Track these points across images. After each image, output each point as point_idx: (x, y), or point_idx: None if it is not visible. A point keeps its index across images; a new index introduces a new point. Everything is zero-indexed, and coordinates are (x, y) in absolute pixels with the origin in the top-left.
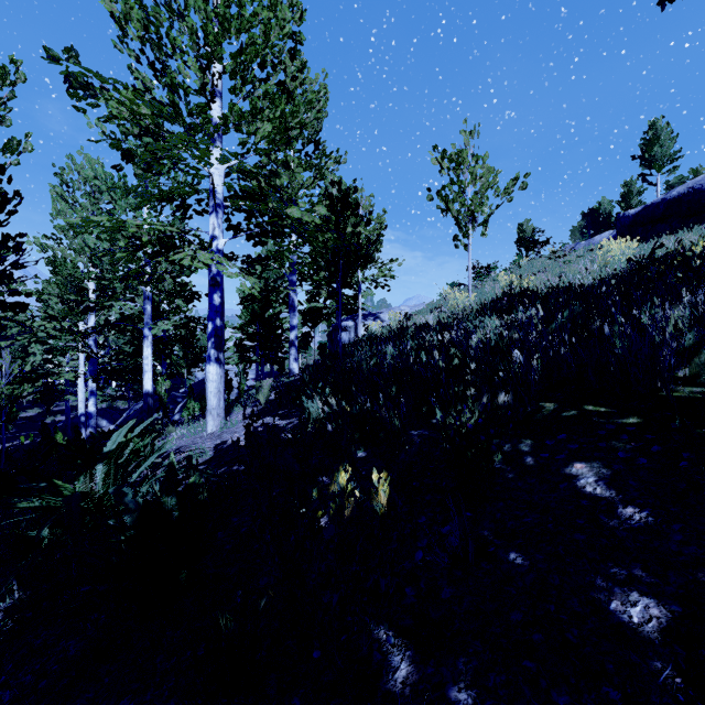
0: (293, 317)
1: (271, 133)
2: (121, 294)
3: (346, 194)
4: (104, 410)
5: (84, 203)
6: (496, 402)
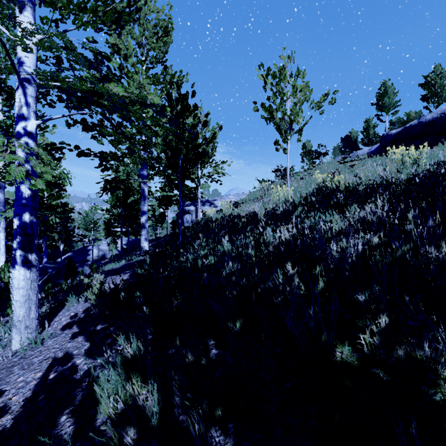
0: (144, 204)
1: None
2: None
3: (184, 95)
4: None
5: None
6: None
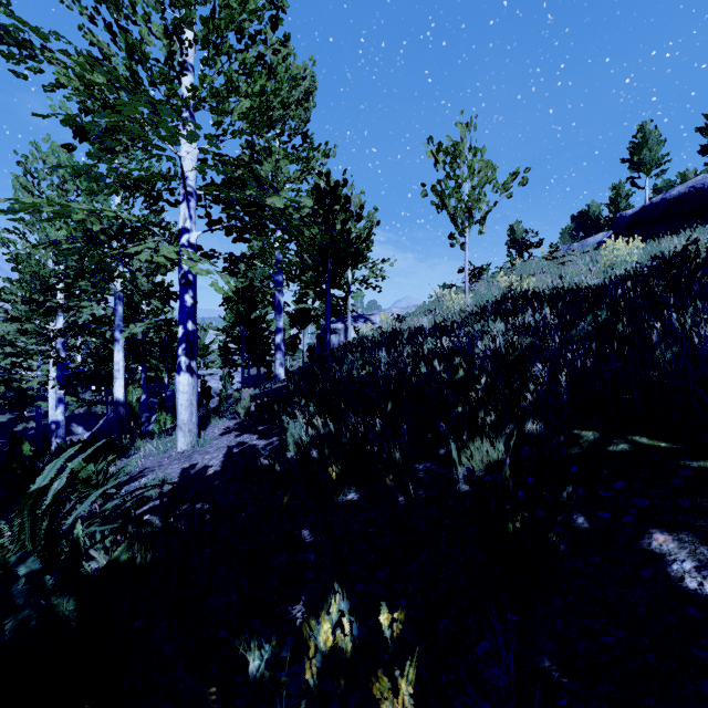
0: (279, 319)
1: (250, 113)
2: (92, 294)
3: (335, 186)
4: (79, 416)
5: (50, 194)
6: (522, 431)
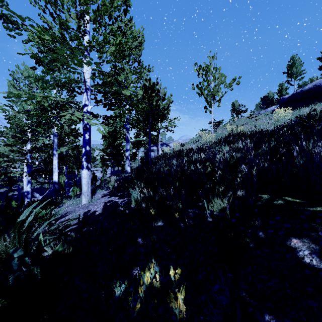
0: (127, 145)
1: (114, 52)
2: (43, 134)
3: (153, 85)
4: (37, 189)
5: (24, 89)
6: (236, 195)
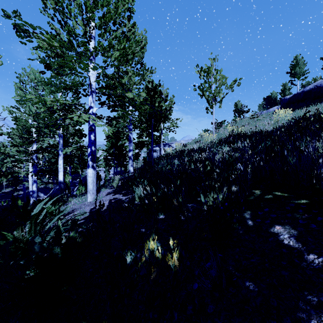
0: (130, 145)
1: (119, 57)
2: (48, 134)
3: (155, 87)
4: (42, 189)
5: (30, 91)
6: (230, 190)
